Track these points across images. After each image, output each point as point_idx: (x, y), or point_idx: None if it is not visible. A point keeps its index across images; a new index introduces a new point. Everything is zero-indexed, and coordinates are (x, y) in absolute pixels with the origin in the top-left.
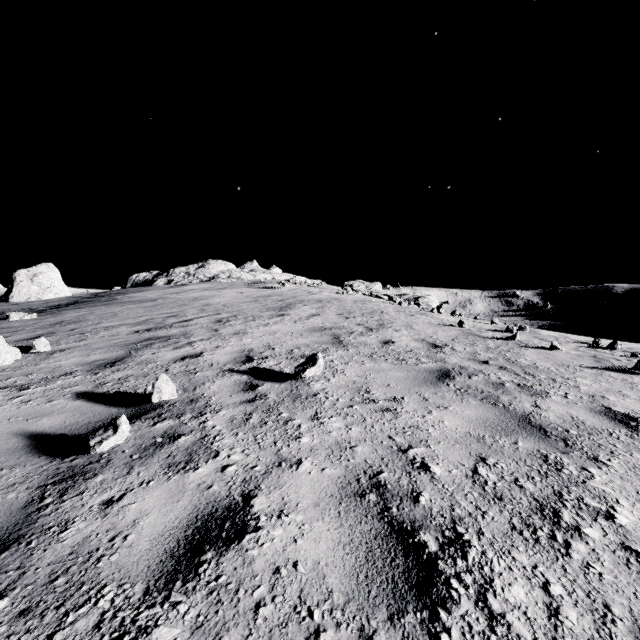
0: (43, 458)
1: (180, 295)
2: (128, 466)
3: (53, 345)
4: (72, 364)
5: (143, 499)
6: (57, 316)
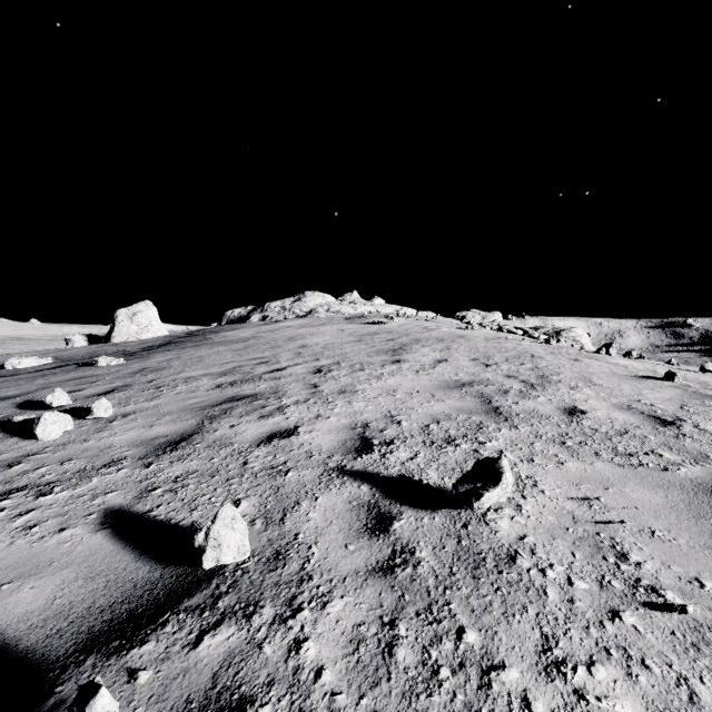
0: None
1: (274, 334)
2: None
3: (120, 405)
4: (125, 443)
5: None
6: (143, 361)
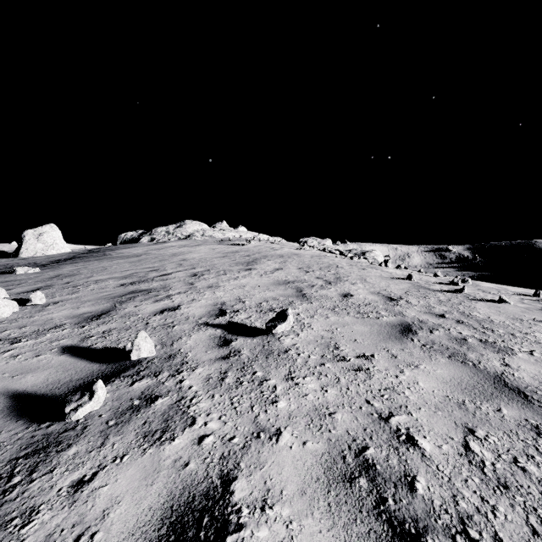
0: (20, 423)
1: (161, 251)
2: (103, 435)
3: (48, 297)
4: (62, 317)
5: (115, 480)
6: (56, 270)
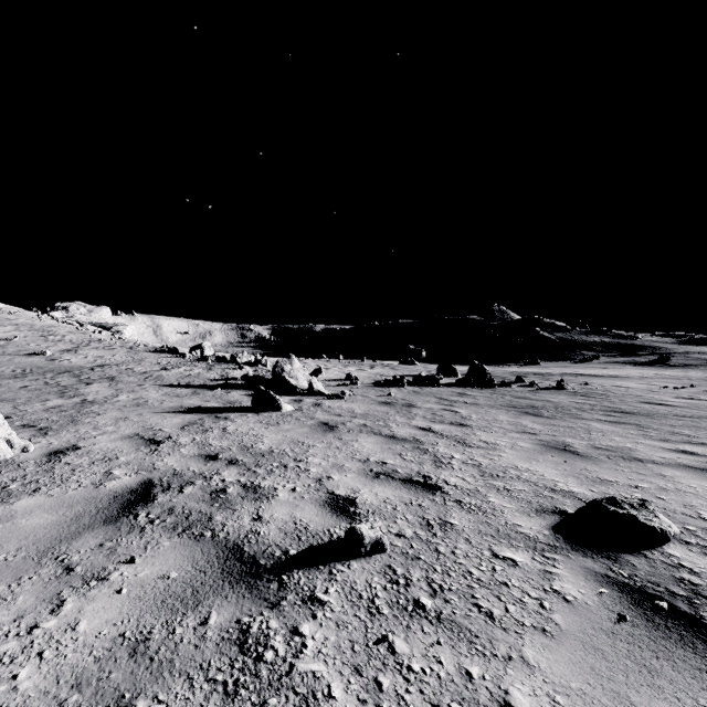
0: None
1: None
2: None
3: None
4: None
5: None
6: None
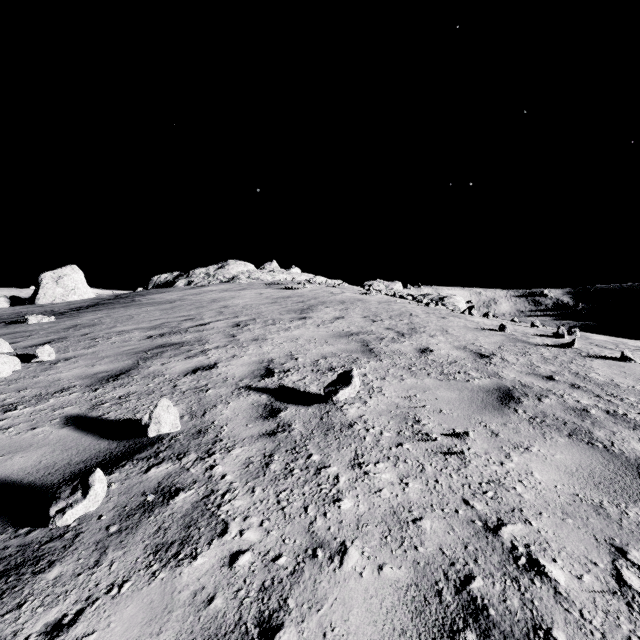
0: None
1: (199, 296)
2: (99, 548)
3: (60, 352)
4: (72, 377)
5: (107, 624)
6: (74, 319)
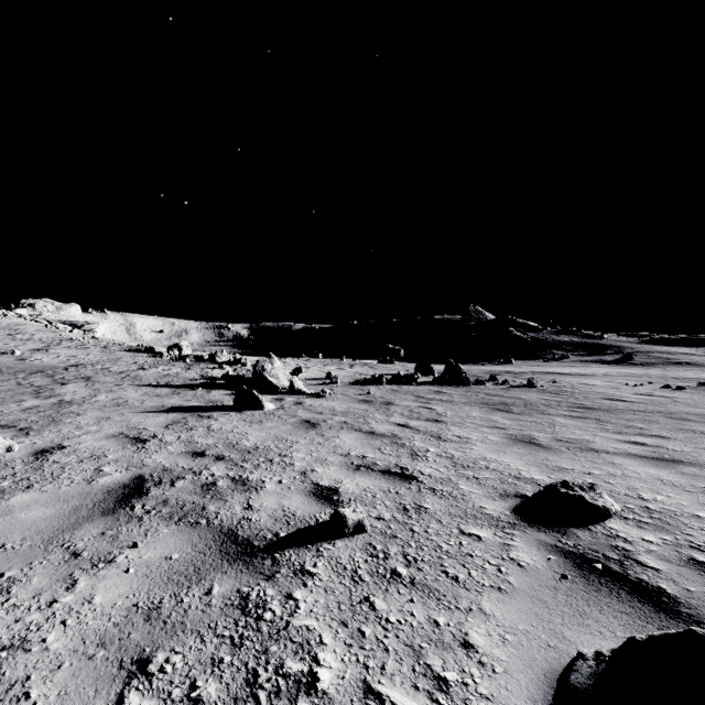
0: None
1: None
2: None
3: None
4: None
5: None
6: None
